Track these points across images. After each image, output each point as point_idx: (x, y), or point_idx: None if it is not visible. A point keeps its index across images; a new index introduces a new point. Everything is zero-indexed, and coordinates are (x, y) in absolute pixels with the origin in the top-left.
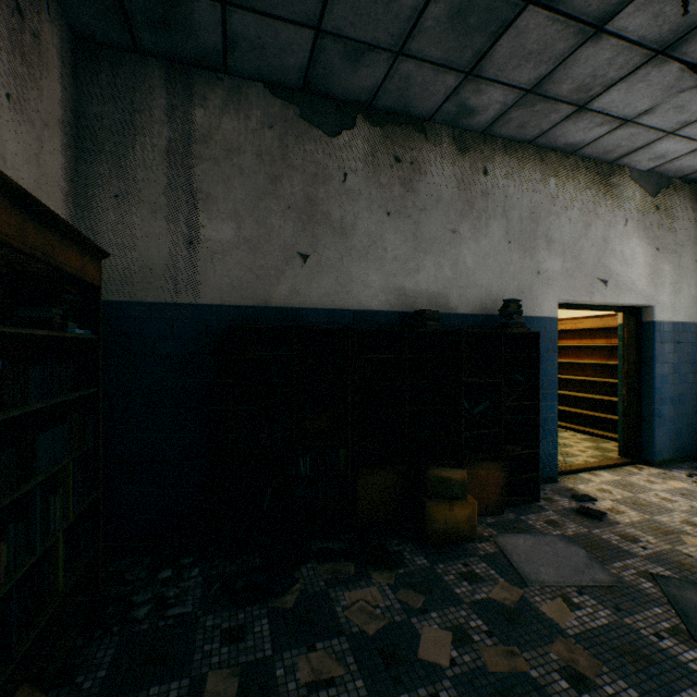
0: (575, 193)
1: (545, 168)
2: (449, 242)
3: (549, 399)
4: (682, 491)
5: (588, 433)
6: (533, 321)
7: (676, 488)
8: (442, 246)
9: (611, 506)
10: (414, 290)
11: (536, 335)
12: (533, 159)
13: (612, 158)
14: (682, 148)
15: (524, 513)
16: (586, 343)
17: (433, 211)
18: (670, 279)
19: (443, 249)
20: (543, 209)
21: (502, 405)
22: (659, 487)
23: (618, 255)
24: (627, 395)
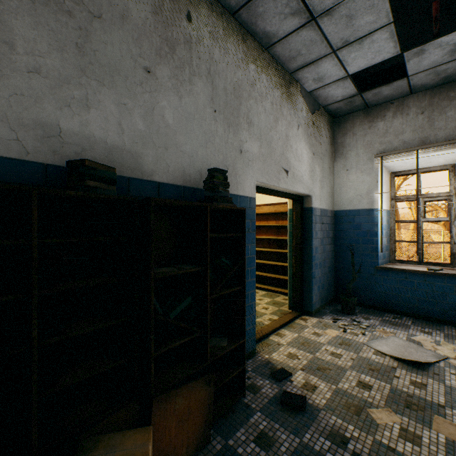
0: (269, 87)
1: (246, 50)
2: (141, 82)
3: (250, 276)
4: (339, 340)
5: (265, 289)
6: (236, 200)
7: (334, 337)
8: (131, 84)
9: (305, 380)
10: (79, 134)
11: (242, 213)
12: (236, 34)
13: (293, 68)
14: (334, 74)
15: (232, 429)
16: (264, 224)
17: (116, 28)
18: (319, 177)
19: (132, 89)
20: (245, 90)
21: (208, 299)
22: (324, 339)
23: (294, 151)
24: (296, 263)
